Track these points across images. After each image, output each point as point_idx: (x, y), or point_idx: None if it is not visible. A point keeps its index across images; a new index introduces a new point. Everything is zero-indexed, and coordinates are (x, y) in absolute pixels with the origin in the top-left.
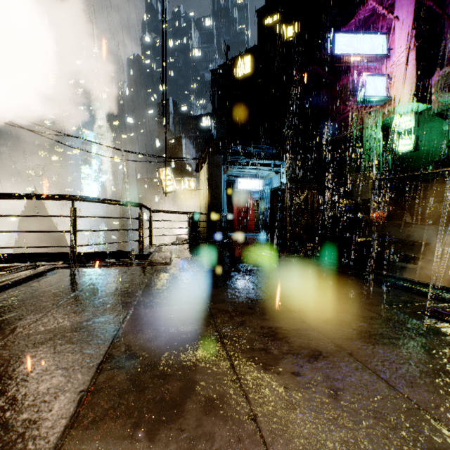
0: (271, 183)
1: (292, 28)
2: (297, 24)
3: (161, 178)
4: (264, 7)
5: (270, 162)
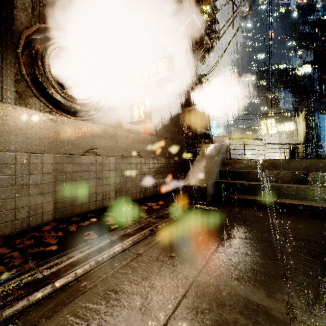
0: None
1: None
2: None
3: (267, 126)
4: None
5: None
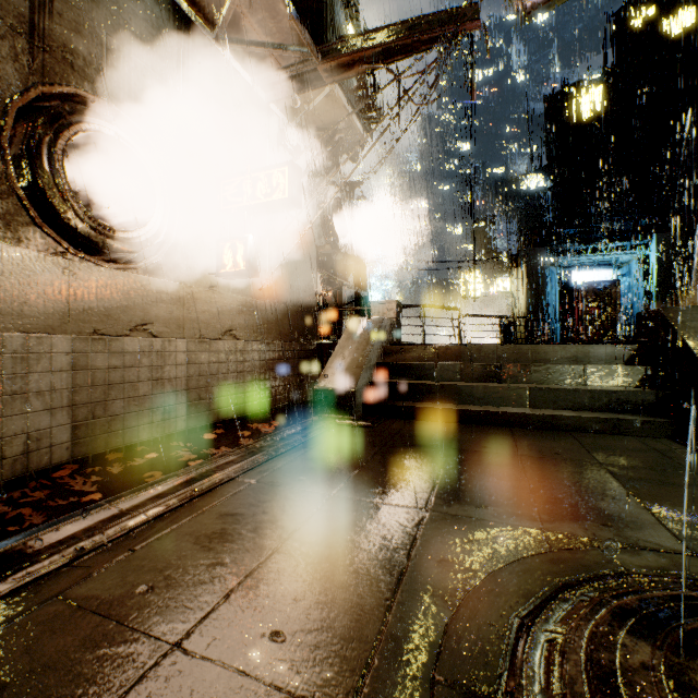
0: (630, 273)
1: (680, 20)
2: (691, 11)
3: (468, 282)
4: (626, 5)
5: (624, 244)
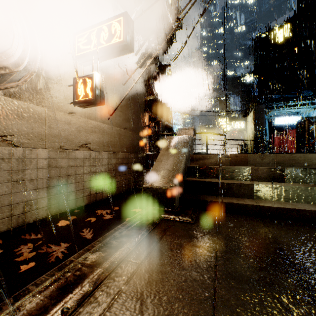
0: None
1: None
2: None
3: (222, 123)
4: None
5: (307, 102)
